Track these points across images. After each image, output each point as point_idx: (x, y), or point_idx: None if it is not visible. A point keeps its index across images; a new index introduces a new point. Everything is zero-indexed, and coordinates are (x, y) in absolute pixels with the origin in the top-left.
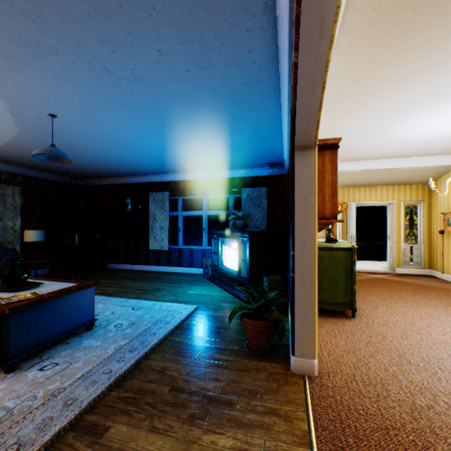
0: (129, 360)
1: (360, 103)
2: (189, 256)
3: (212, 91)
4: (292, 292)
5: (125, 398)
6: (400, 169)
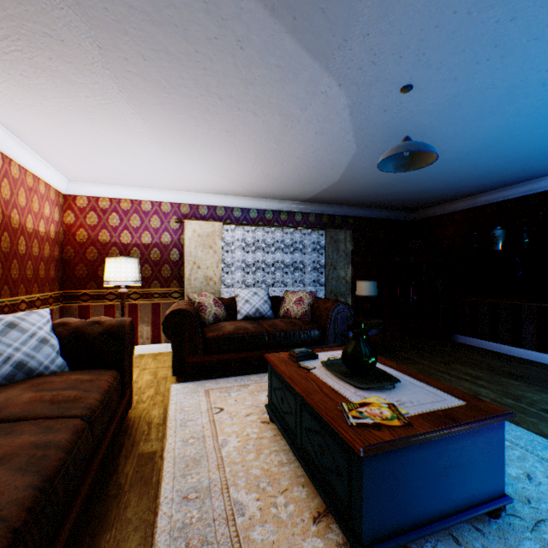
0: None
1: None
2: None
3: None
4: None
5: None
6: None
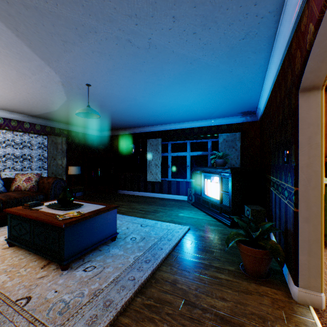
0: (146, 270)
1: None
2: (176, 186)
3: (210, 51)
4: (295, 225)
5: (148, 305)
6: None
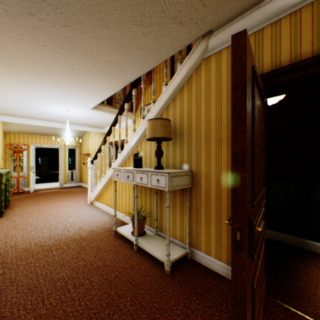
0: None
1: None
2: None
3: None
4: None
5: None
6: (61, 128)
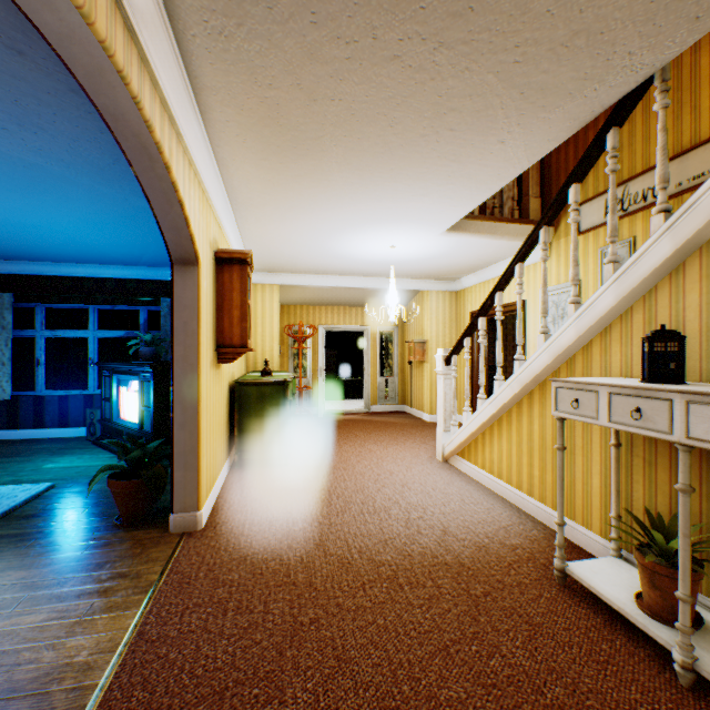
0: None
1: (281, 215)
2: (59, 408)
3: (60, 161)
4: (172, 435)
5: None
6: (369, 289)
